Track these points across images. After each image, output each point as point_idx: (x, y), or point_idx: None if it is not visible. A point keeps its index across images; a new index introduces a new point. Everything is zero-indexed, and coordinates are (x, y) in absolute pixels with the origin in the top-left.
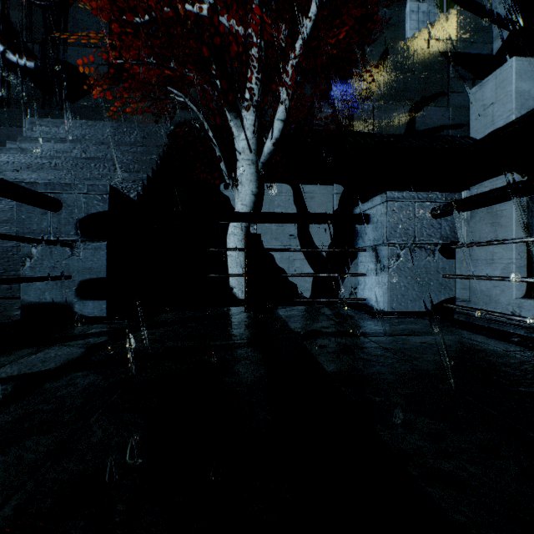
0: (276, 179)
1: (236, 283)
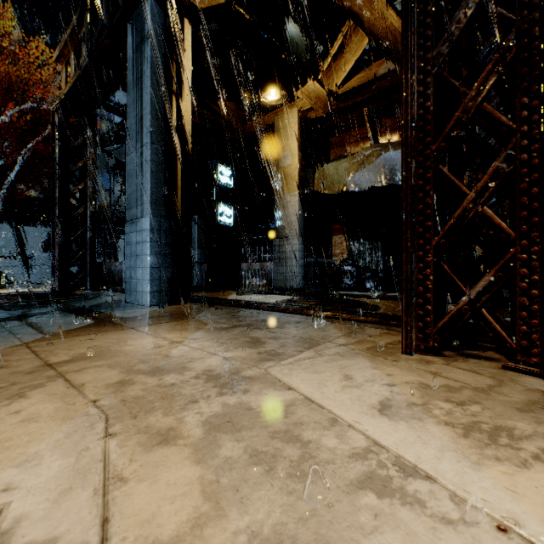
0: None
1: None
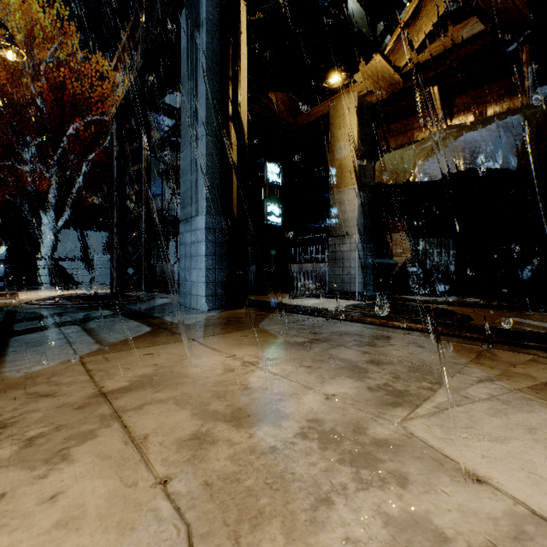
0: (67, 227)
1: (43, 280)
